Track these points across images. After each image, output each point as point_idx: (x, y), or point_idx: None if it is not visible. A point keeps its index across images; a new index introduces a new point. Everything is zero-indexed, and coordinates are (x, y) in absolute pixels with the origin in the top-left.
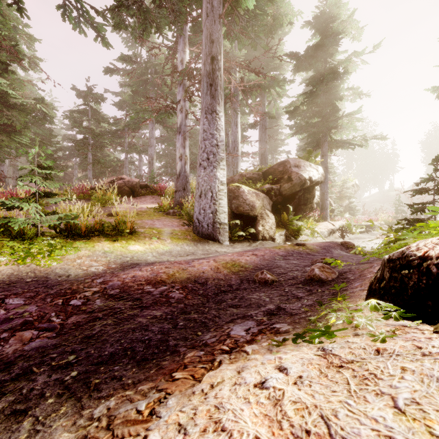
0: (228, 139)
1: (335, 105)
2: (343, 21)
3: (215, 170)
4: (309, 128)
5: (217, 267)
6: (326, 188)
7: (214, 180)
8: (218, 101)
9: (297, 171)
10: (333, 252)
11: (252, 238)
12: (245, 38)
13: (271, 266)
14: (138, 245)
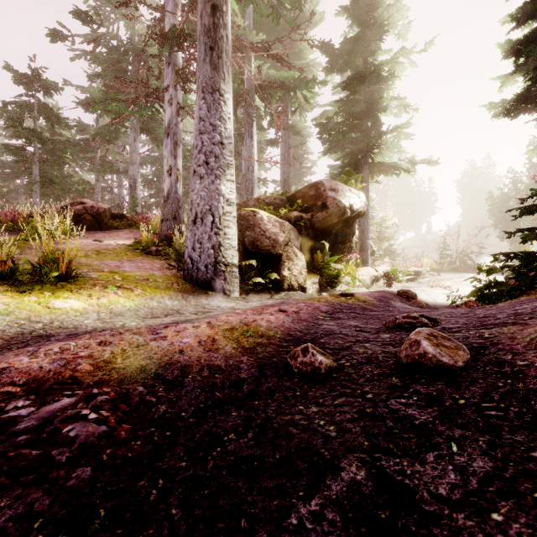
0: (241, 161)
1: (377, 117)
2: (390, 6)
3: (217, 181)
4: (347, 144)
5: (213, 338)
6: (366, 224)
7: (216, 197)
8: (223, 75)
9: (334, 195)
10: (395, 306)
11: (275, 287)
12: (263, 22)
13: (315, 333)
14: (74, 299)
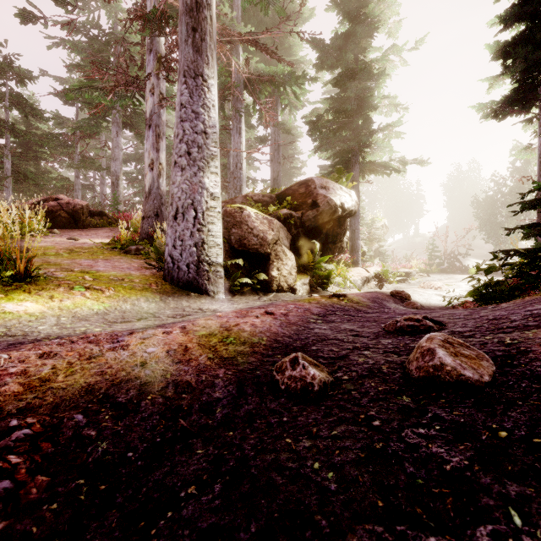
0: (229, 159)
1: (368, 116)
2: (381, 2)
3: (200, 174)
4: (337, 142)
5: (185, 347)
6: (357, 224)
7: (199, 191)
8: (206, 58)
9: (325, 193)
10: (390, 307)
11: (263, 288)
12: (251, 15)
13: (306, 338)
14: (32, 301)
